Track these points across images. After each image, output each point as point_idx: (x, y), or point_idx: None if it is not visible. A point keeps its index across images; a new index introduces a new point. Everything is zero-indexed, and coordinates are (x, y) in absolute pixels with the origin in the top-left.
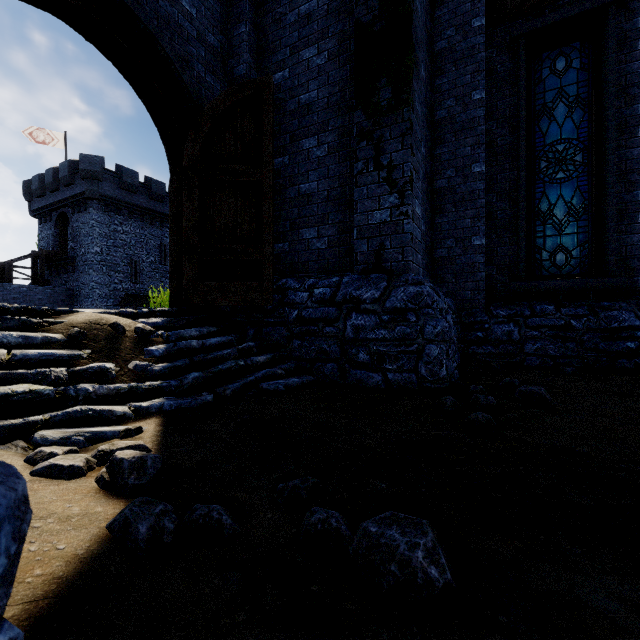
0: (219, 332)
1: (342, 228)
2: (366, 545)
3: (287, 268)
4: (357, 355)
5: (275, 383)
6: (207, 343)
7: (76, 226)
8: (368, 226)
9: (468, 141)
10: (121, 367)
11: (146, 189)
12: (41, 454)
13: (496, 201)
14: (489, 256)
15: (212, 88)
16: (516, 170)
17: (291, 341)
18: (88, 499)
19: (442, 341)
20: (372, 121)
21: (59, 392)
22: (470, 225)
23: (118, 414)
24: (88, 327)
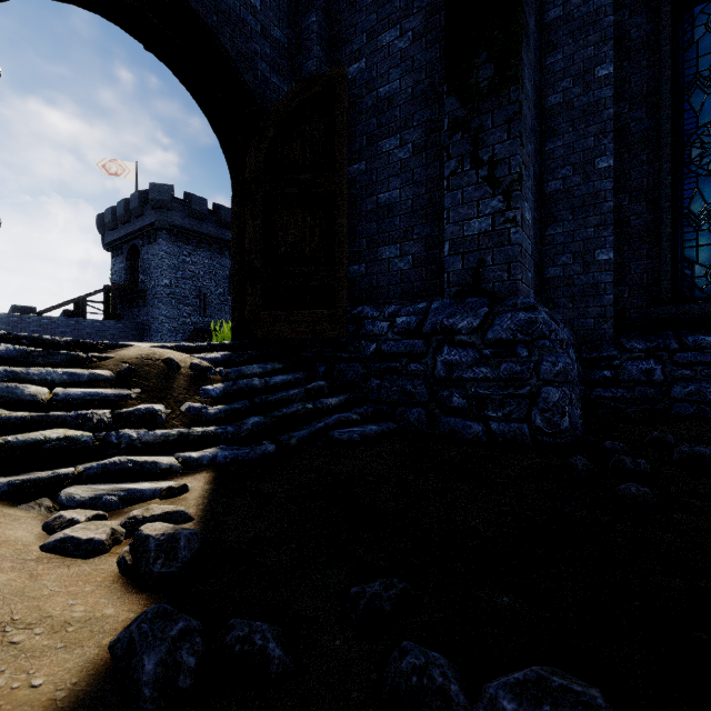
0: (285, 369)
1: (430, 243)
2: None
3: (363, 294)
4: (450, 398)
5: (349, 431)
6: (271, 382)
7: (146, 258)
8: (463, 238)
9: (590, 130)
10: (172, 409)
11: (215, 217)
12: (60, 520)
13: (629, 203)
14: (619, 274)
15: (278, 90)
16: (657, 162)
17: (368, 380)
18: (100, 592)
19: (564, 382)
20: (468, 108)
21: (100, 438)
22: (593, 235)
23: (163, 467)
24: (139, 363)
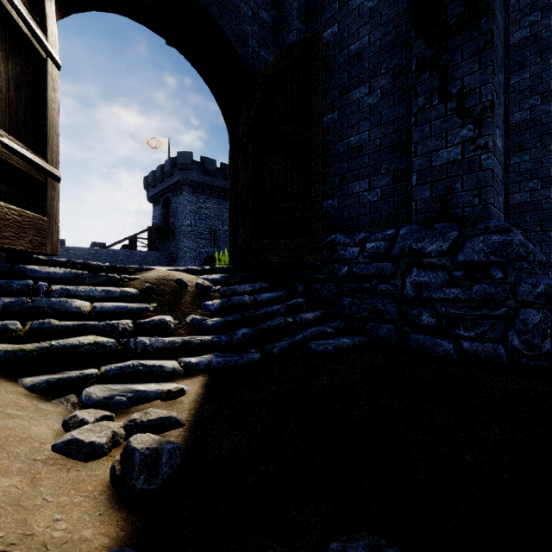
0: (270, 288)
1: (397, 176)
2: None
3: (336, 224)
4: (419, 317)
5: (324, 343)
6: (258, 298)
7: (175, 206)
8: (431, 168)
9: None
10: (180, 320)
11: (221, 173)
12: (74, 420)
13: None
14: None
15: (265, 61)
16: None
17: (341, 298)
18: (86, 505)
19: (545, 304)
20: (436, 47)
21: (122, 343)
22: None
23: (167, 370)
24: (157, 283)
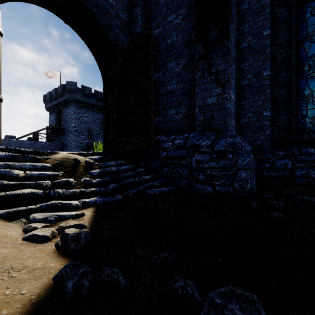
0: (126, 163)
1: (189, 108)
2: (213, 313)
3: (160, 130)
4: (198, 176)
5: (154, 190)
6: (120, 169)
7: (65, 114)
8: (204, 106)
9: (260, 58)
10: (77, 180)
11: (95, 96)
12: (30, 227)
13: (277, 90)
14: (272, 121)
15: (123, 41)
16: (289, 72)
17: (162, 168)
18: (48, 257)
19: (248, 169)
20: (206, 49)
21: (46, 193)
22: (261, 104)
23: (73, 205)
24: (63, 160)
